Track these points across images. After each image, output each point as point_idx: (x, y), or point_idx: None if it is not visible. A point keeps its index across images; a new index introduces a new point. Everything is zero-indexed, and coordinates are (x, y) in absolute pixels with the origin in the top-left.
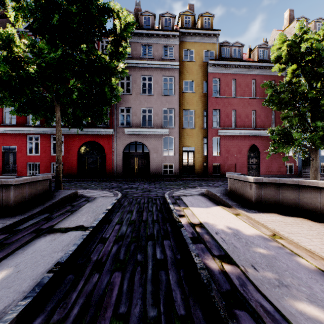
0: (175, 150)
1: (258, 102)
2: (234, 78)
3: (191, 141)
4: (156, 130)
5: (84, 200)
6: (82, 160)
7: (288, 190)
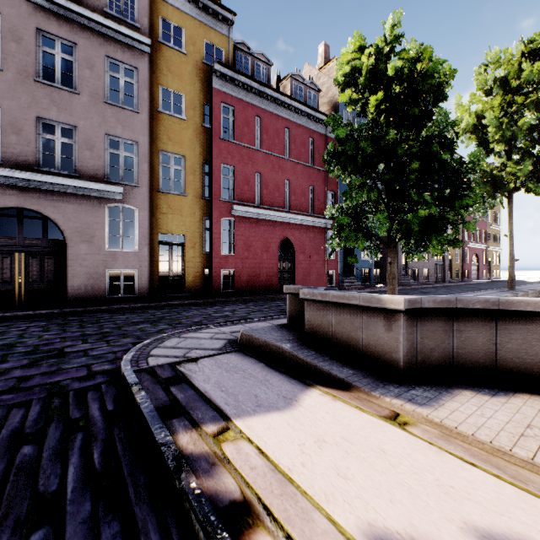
0: (142, 239)
1: (293, 167)
2: (258, 115)
3: (178, 222)
4: (88, 184)
5: None
6: None
7: (474, 323)
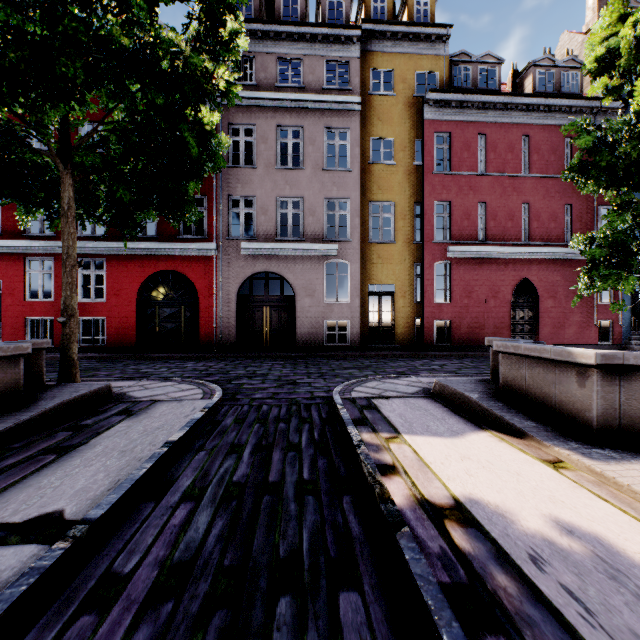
0: (353, 291)
1: (535, 185)
2: (482, 133)
3: (388, 271)
4: (311, 246)
5: (119, 411)
6: (147, 313)
7: None
